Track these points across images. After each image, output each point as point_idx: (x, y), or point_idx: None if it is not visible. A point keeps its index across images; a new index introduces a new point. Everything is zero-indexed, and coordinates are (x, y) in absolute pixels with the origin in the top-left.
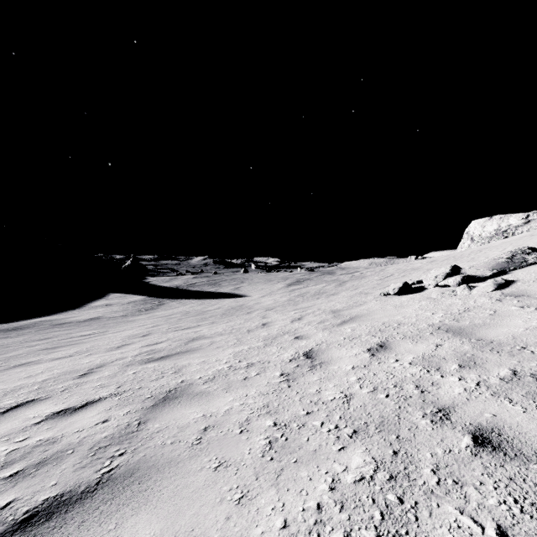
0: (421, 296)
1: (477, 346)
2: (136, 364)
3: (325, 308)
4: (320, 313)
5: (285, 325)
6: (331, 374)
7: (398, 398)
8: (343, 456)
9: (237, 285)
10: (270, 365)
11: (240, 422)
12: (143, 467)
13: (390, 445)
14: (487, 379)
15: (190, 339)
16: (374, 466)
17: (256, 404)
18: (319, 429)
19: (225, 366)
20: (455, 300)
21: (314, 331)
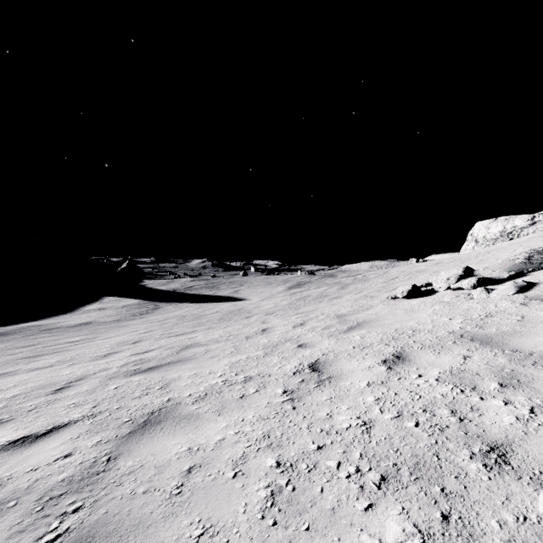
0: (433, 300)
1: (514, 359)
2: (120, 377)
3: (328, 312)
4: (323, 318)
5: (287, 331)
6: (342, 392)
7: (432, 427)
8: (373, 520)
9: (236, 288)
10: (271, 379)
11: (234, 460)
12: (100, 534)
13: (435, 502)
14: (542, 404)
15: (184, 347)
16: (420, 542)
17: (254, 433)
18: (335, 472)
19: (219, 380)
20: (472, 304)
21: (318, 338)
